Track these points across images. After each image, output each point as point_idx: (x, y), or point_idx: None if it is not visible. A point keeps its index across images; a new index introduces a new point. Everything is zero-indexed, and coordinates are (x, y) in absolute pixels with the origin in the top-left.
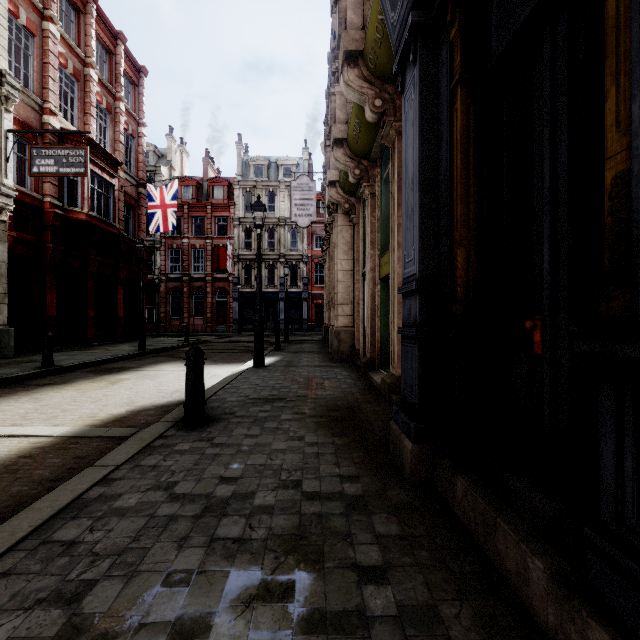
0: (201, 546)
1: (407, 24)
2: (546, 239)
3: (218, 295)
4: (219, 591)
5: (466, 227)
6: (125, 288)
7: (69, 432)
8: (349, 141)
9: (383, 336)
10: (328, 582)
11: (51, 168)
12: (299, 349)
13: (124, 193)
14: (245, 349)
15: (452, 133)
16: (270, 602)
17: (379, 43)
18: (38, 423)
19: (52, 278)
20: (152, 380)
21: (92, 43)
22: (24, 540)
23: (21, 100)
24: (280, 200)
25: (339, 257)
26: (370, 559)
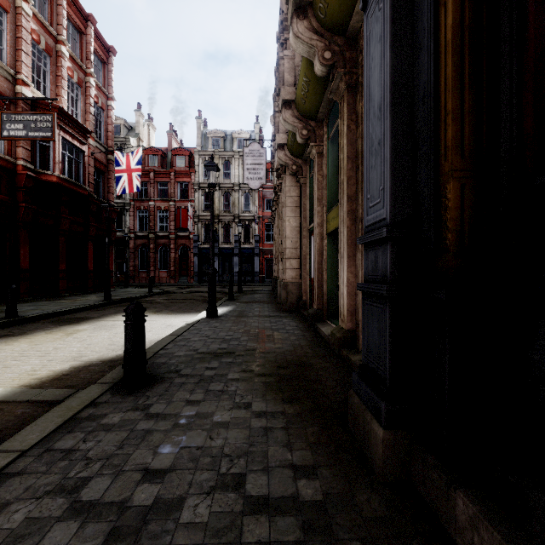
0: None
1: None
2: None
3: (180, 251)
4: None
5: (460, 154)
6: (95, 244)
7: None
8: (297, 102)
9: (330, 288)
10: None
11: (20, 132)
12: (251, 299)
13: (94, 159)
14: (202, 299)
15: (437, 36)
16: None
17: None
18: None
19: (25, 234)
20: (108, 331)
21: (63, 22)
22: None
23: None
24: (235, 168)
25: (287, 215)
26: None
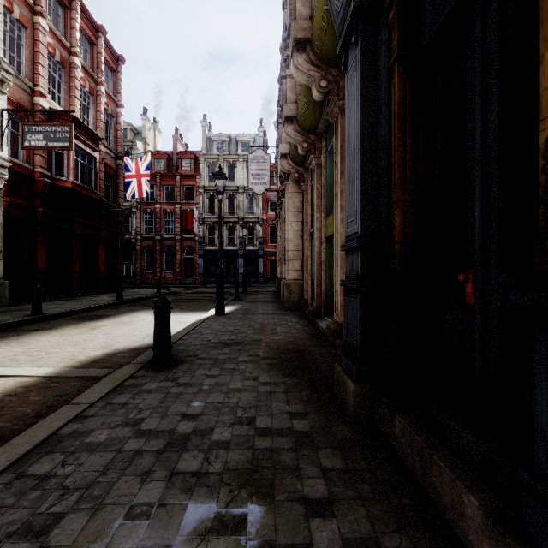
0: (162, 480)
1: (350, 9)
2: (478, 199)
3: (186, 252)
4: (177, 524)
5: (403, 190)
6: (105, 246)
7: (51, 372)
8: (298, 118)
9: (328, 288)
10: (278, 515)
11: (40, 142)
12: (255, 299)
13: (104, 164)
14: (209, 299)
15: (390, 106)
16: (224, 535)
17: (324, 31)
18: (24, 364)
19: (42, 238)
20: (127, 326)
21: (77, 35)
22: (1, 474)
23: (15, 84)
24: (239, 171)
25: (290, 219)
26: (316, 492)
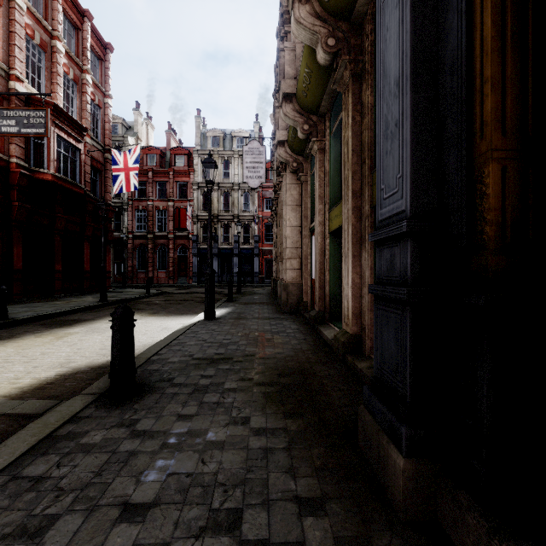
0: None
1: None
2: None
3: (179, 251)
4: None
5: (500, 129)
6: (92, 244)
7: None
8: (298, 95)
9: (332, 290)
10: None
11: (12, 128)
12: (250, 300)
13: (91, 157)
14: (200, 300)
15: None
16: None
17: None
18: None
19: (18, 234)
20: (100, 334)
21: (59, 18)
22: None
23: None
24: (234, 167)
25: (287, 214)
26: None
